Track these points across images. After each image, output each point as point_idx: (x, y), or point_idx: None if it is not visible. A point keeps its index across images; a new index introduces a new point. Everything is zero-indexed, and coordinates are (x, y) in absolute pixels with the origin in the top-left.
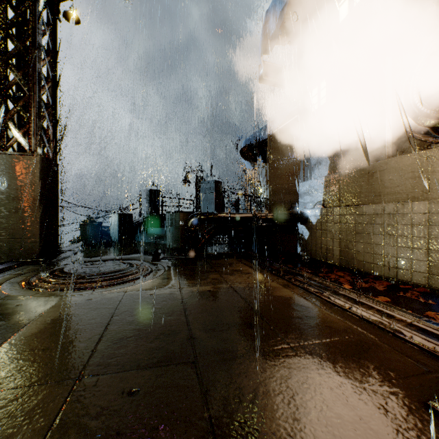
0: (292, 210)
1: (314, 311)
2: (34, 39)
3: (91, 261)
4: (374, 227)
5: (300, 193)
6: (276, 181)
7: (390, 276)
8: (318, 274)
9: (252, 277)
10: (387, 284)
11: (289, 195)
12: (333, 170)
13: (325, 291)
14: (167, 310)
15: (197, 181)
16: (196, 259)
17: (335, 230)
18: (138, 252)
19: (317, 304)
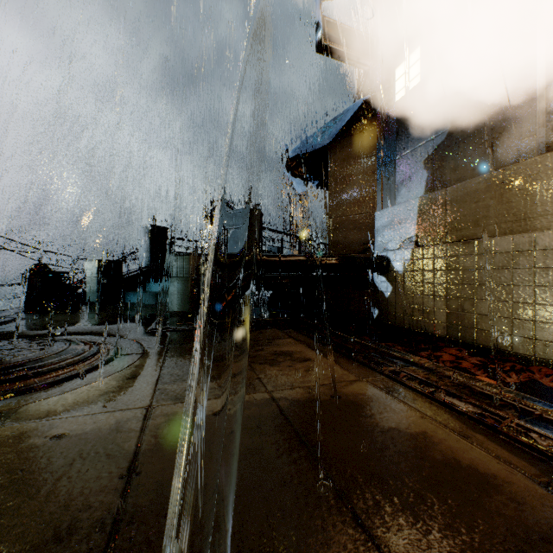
0: (364, 254)
1: (531, 503)
2: None
3: (10, 338)
4: (514, 273)
5: (377, 227)
6: (339, 211)
7: (548, 358)
8: (420, 353)
9: (314, 369)
10: (550, 372)
11: (360, 232)
12: (433, 186)
13: (499, 410)
14: (54, 522)
15: (225, 221)
16: (211, 331)
17: (439, 282)
18: (117, 319)
19: (509, 461)
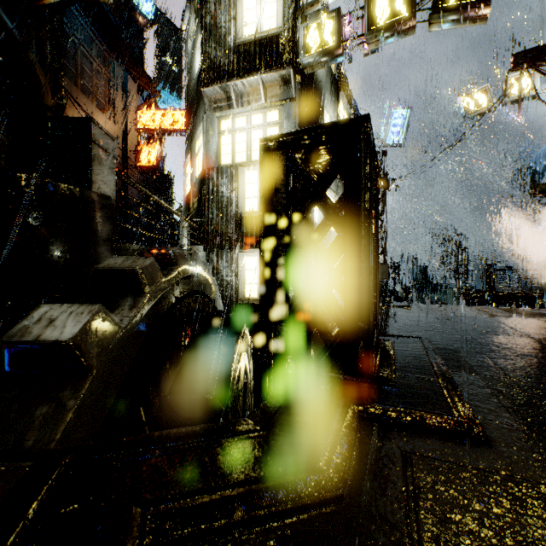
0: None
1: None
2: (386, 211)
3: None
4: None
5: None
6: None
7: None
8: None
9: None
10: None
11: None
12: None
13: None
14: None
15: (457, 245)
16: None
17: None
18: None
19: None
